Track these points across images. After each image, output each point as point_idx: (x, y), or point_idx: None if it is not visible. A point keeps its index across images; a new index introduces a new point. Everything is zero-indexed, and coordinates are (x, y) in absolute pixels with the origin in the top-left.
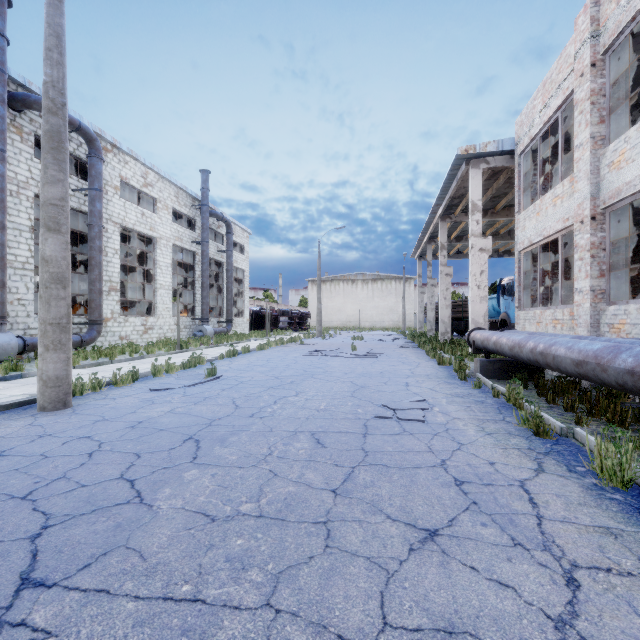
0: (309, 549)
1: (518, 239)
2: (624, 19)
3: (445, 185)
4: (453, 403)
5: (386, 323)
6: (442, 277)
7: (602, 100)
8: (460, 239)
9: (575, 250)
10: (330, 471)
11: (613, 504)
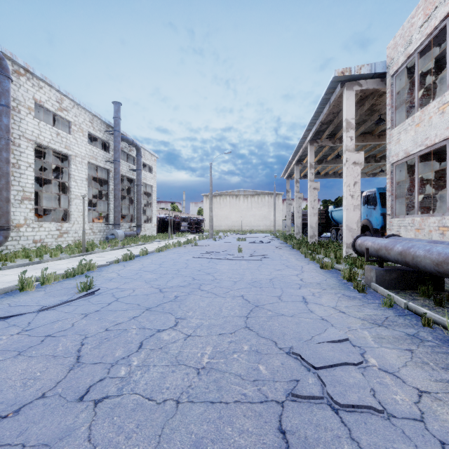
0: None
1: (391, 152)
2: None
3: (318, 110)
4: (384, 342)
5: (261, 227)
6: (310, 190)
7: None
8: (321, 162)
9: None
10: None
11: None
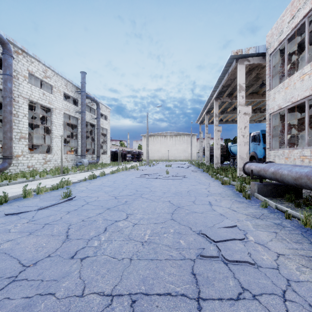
0: None
1: (269, 106)
2: None
3: (220, 77)
4: (259, 228)
5: (182, 157)
6: (215, 132)
7: None
8: (223, 112)
9: None
10: None
11: None
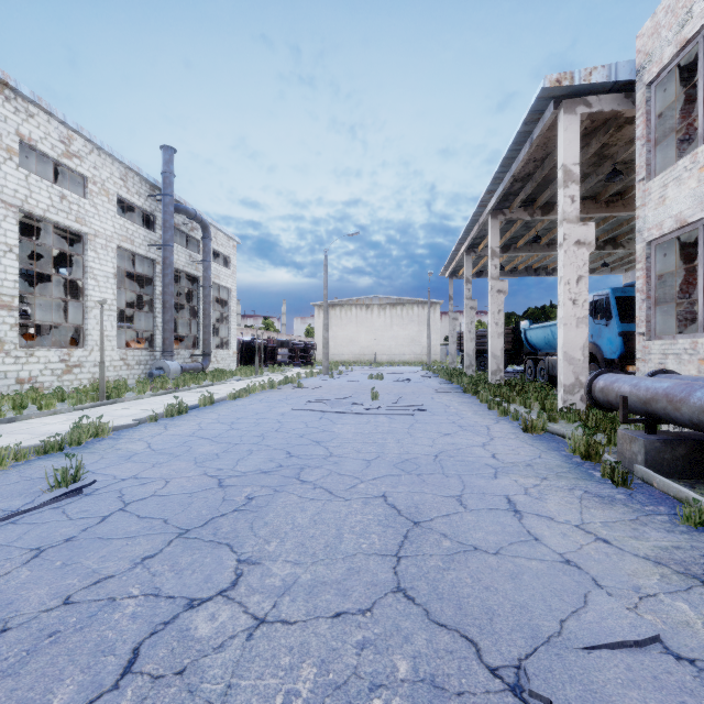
0: None
1: (646, 222)
2: None
3: (509, 154)
4: None
5: (407, 356)
6: (493, 295)
7: None
8: (507, 249)
9: None
10: None
11: None
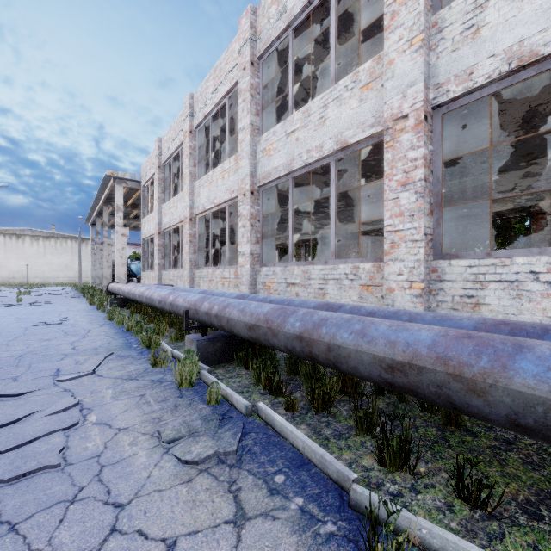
0: (0, 347)
1: (143, 232)
2: (166, 156)
3: (103, 186)
4: (83, 317)
5: (61, 279)
6: (105, 246)
7: (163, 183)
8: (124, 218)
9: (155, 245)
10: (6, 338)
11: (114, 328)
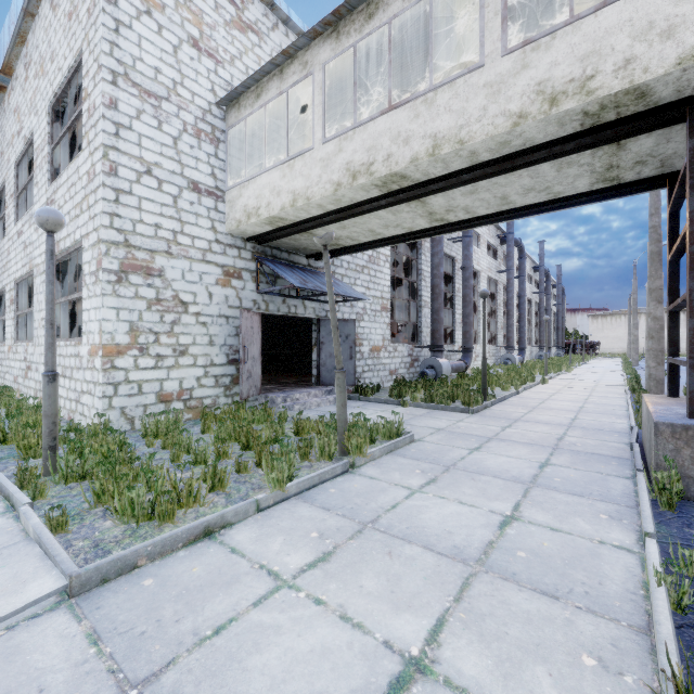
0: None
1: None
2: None
3: None
4: None
5: None
6: None
7: None
8: None
9: None
10: None
11: None
